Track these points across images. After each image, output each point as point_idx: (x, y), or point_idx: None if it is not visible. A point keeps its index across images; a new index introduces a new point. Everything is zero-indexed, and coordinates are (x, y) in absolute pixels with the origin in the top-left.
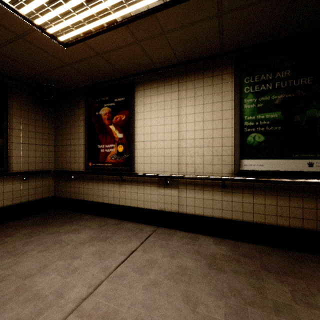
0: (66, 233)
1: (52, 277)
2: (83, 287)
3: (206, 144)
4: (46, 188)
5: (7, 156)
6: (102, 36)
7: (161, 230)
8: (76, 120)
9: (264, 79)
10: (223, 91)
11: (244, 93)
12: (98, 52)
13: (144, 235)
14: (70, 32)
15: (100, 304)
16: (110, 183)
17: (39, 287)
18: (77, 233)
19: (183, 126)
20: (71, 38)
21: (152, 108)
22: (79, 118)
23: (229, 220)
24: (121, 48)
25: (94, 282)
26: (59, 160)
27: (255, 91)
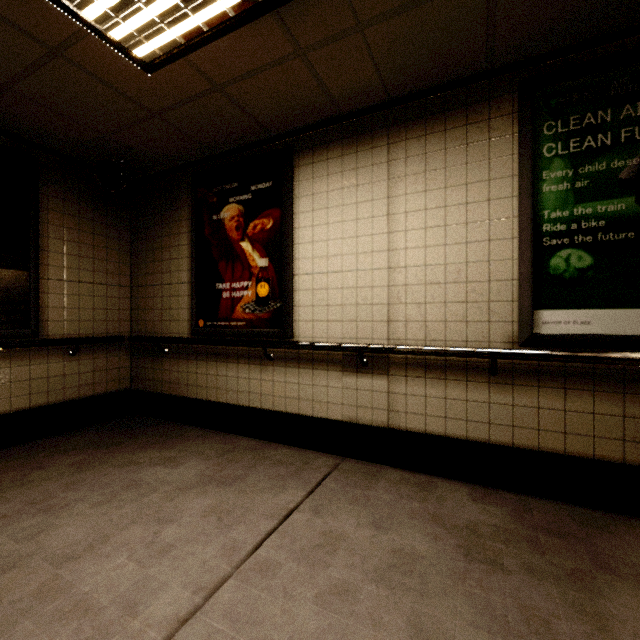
0: (152, 466)
1: (117, 564)
2: (183, 591)
3: (451, 277)
4: (115, 373)
5: (38, 307)
6: (225, 42)
7: (351, 464)
8: (173, 233)
9: (592, 123)
10: (491, 157)
11: (543, 158)
12: (217, 82)
13: (313, 476)
14: (157, 36)
15: (218, 635)
16: (242, 362)
17: (88, 585)
18: (173, 467)
19: (399, 238)
20: (160, 50)
21: (330, 201)
22: (180, 228)
23: (507, 448)
24: (266, 70)
25: (206, 581)
26: (140, 315)
27: (570, 153)
